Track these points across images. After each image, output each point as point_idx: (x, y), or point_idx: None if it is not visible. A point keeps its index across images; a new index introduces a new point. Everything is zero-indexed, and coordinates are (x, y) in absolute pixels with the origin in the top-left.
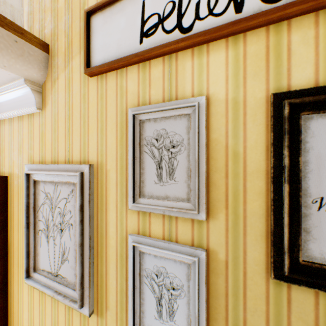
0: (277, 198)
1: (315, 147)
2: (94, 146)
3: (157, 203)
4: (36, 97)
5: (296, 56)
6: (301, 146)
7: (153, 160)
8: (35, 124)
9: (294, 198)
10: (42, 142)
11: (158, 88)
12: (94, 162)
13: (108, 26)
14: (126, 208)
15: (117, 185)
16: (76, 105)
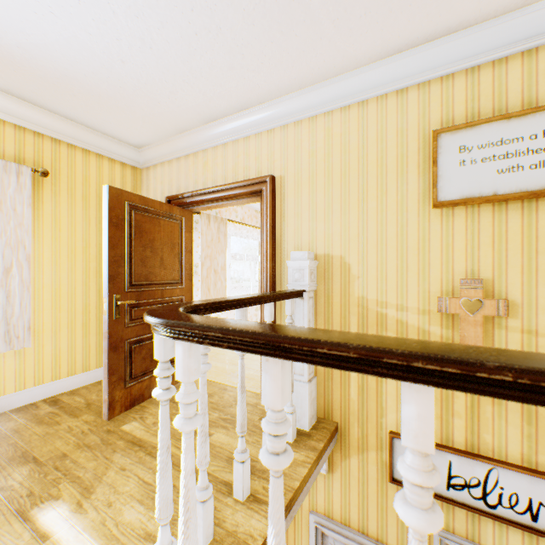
0: None
1: None
2: (393, 533)
3: None
4: (326, 463)
5: None
6: None
7: None
8: (318, 478)
9: None
10: (327, 498)
11: (461, 524)
12: None
13: None
14: None
15: None
16: (371, 489)
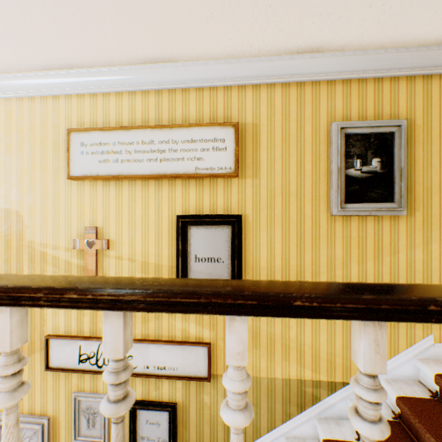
0: (131, 436)
1: (141, 419)
2: (51, 406)
3: (87, 438)
4: None
5: (138, 386)
6: (138, 418)
7: (86, 418)
8: None
9: (135, 436)
10: None
11: (88, 384)
12: (51, 415)
13: (61, 348)
14: (72, 439)
15: (66, 428)
16: (38, 380)
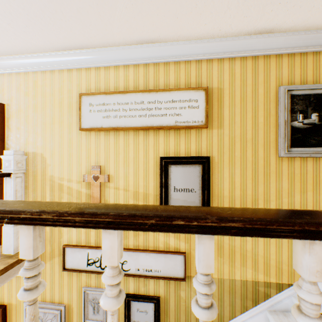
0: (126, 321)
1: (133, 308)
2: (66, 297)
3: (93, 321)
4: None
5: (130, 284)
6: (131, 307)
7: (92, 306)
8: None
9: (129, 321)
10: None
11: (94, 281)
12: (66, 303)
13: (74, 254)
14: (81, 321)
15: (77, 313)
16: (57, 277)
